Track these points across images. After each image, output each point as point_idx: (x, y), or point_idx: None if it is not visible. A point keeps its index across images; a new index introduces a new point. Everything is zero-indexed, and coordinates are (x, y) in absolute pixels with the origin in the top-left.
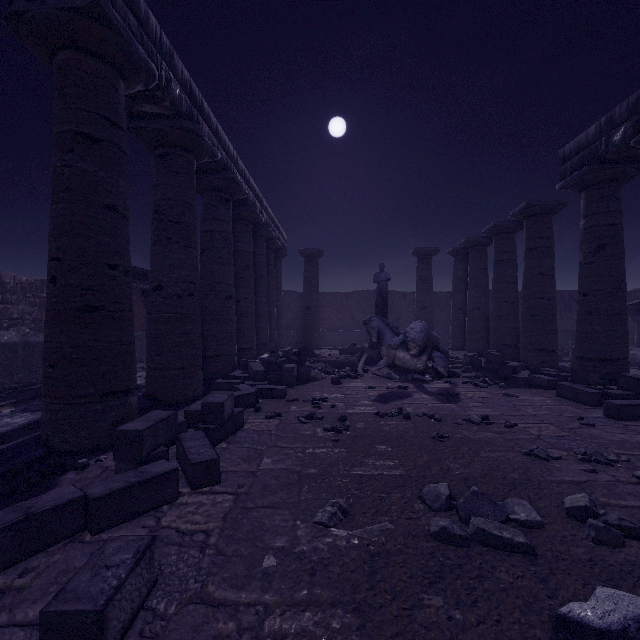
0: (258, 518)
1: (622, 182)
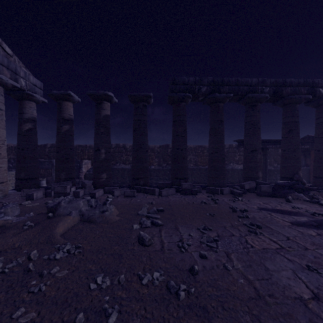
0: (150, 199)
1: None
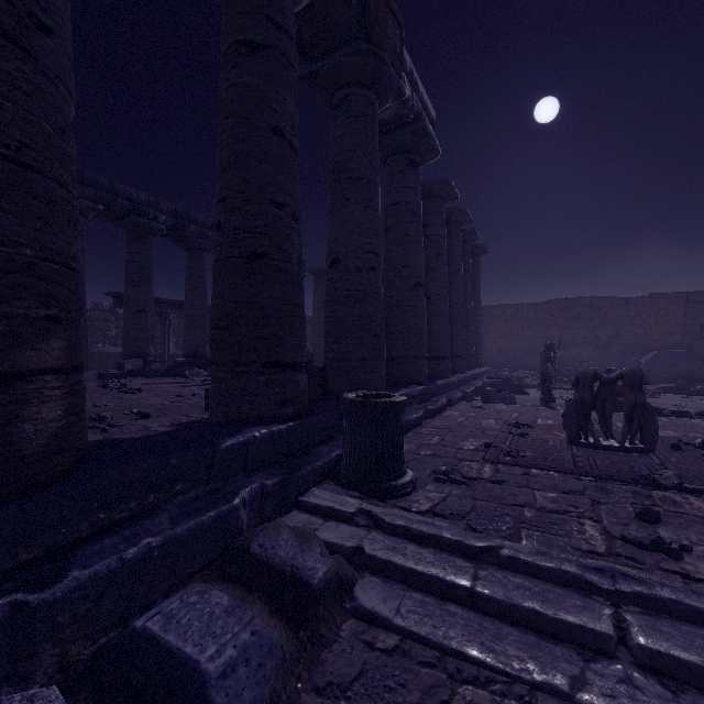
0: None
1: (411, 151)
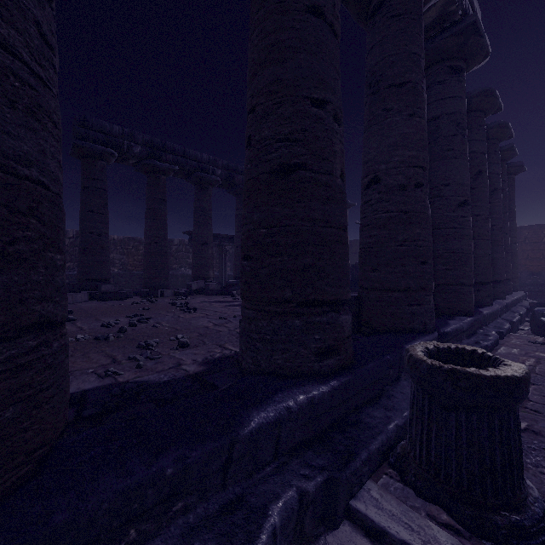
0: None
1: (455, 57)
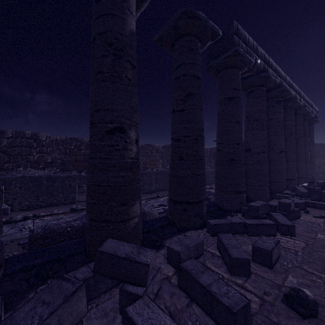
0: (322, 255)
1: None
